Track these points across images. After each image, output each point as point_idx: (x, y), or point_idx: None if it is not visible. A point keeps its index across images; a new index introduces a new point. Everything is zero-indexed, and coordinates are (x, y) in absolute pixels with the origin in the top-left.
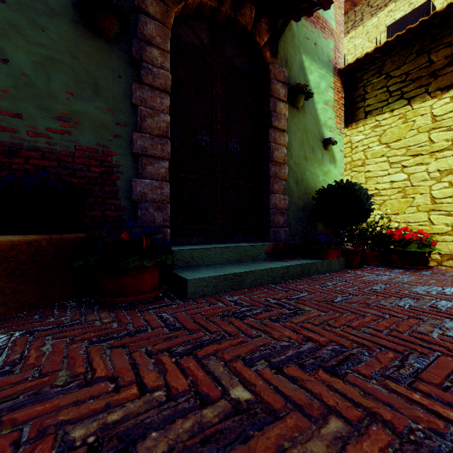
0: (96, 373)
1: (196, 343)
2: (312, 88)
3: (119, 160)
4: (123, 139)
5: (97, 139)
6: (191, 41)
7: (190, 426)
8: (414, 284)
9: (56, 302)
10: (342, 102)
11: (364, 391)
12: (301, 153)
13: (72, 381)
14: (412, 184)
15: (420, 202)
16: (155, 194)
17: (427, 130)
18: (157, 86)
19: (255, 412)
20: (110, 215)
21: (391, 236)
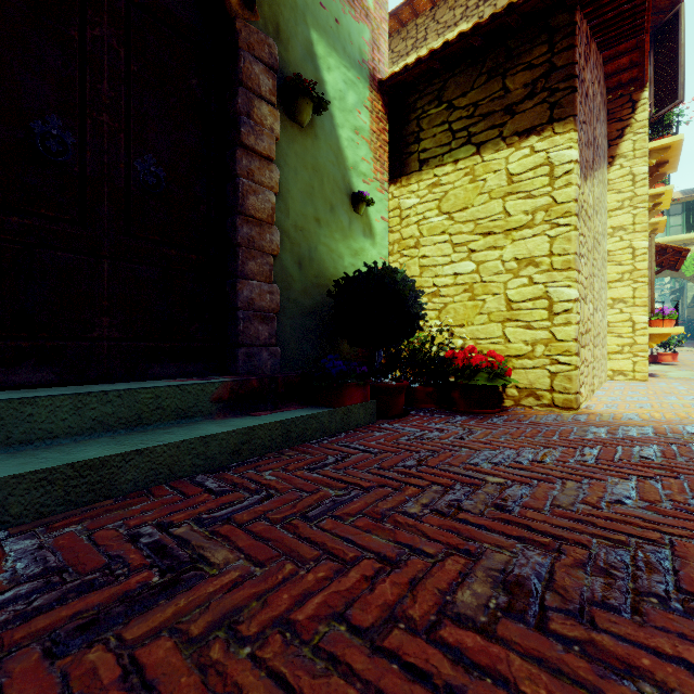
0: None
1: None
2: (331, 97)
3: None
4: None
5: None
6: None
7: None
8: (477, 446)
9: None
10: (386, 138)
11: None
12: (310, 211)
13: None
14: (482, 279)
15: (492, 307)
16: None
17: (501, 196)
18: None
19: None
20: None
21: (453, 360)
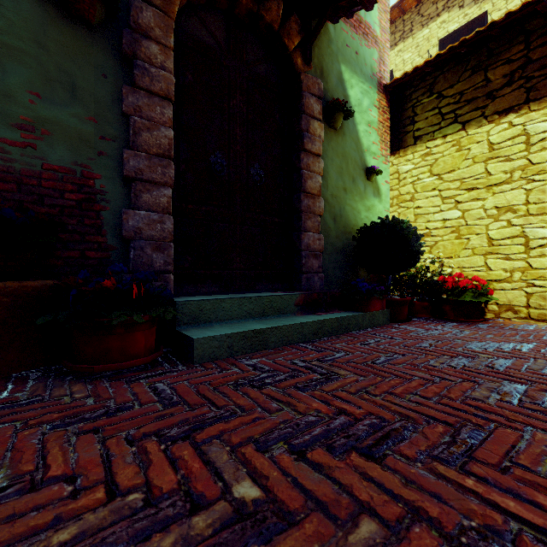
0: (50, 471)
1: (196, 423)
2: (353, 105)
3: (105, 185)
4: (110, 158)
5: (73, 157)
6: (202, 38)
7: (172, 543)
8: (469, 339)
9: (13, 372)
10: (388, 124)
11: (407, 478)
12: (340, 184)
13: (12, 484)
14: (467, 223)
15: (475, 243)
16: (153, 230)
17: (483, 160)
18: (156, 91)
19: (263, 516)
20: (92, 256)
21: (444, 283)
